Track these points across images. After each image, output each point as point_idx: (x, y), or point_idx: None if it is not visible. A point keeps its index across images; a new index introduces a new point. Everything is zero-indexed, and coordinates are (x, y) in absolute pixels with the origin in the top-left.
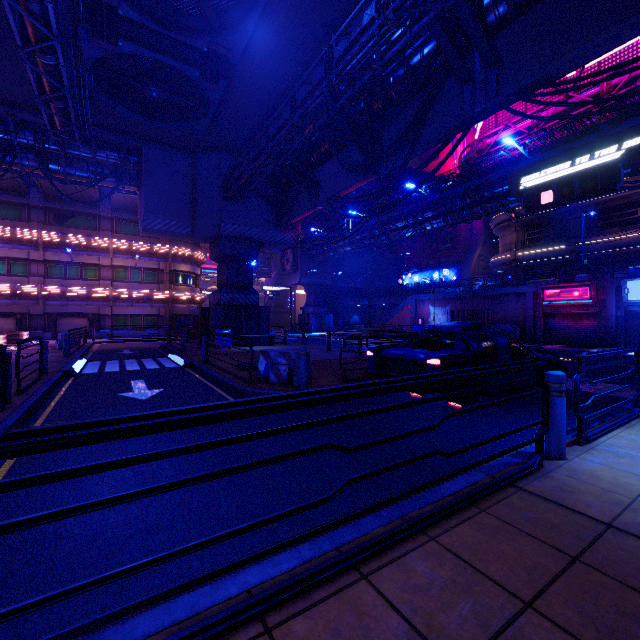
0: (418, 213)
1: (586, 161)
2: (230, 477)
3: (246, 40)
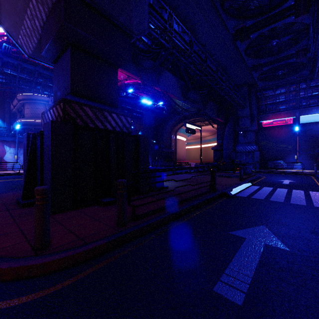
0: (48, 79)
1: (193, 127)
2: (282, 175)
3: (240, 49)
